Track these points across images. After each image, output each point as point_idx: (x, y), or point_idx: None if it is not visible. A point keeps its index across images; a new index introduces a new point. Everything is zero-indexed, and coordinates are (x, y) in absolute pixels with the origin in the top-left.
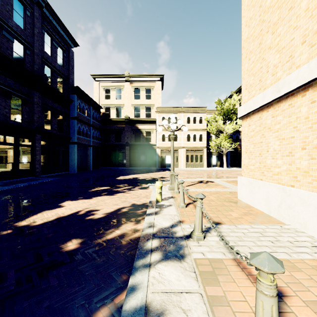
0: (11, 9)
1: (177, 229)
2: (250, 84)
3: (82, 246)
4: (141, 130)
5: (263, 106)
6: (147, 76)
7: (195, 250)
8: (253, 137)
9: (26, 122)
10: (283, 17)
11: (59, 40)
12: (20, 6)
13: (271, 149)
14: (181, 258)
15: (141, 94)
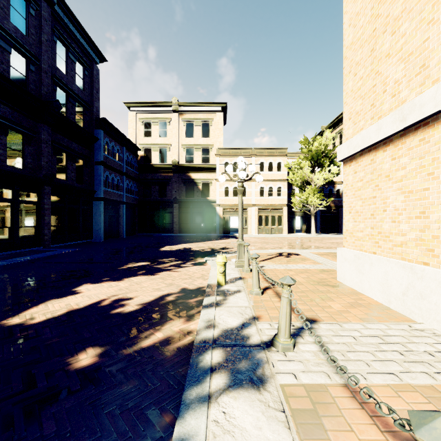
0: (7, 5)
1: (250, 330)
2: (356, 111)
3: (102, 361)
4: (196, 181)
5: (377, 143)
6: (204, 104)
7: (282, 368)
8: (361, 190)
9: (29, 169)
10: (409, 7)
11: (77, 52)
12: (21, 2)
13: (391, 208)
14: (259, 384)
15: (196, 130)
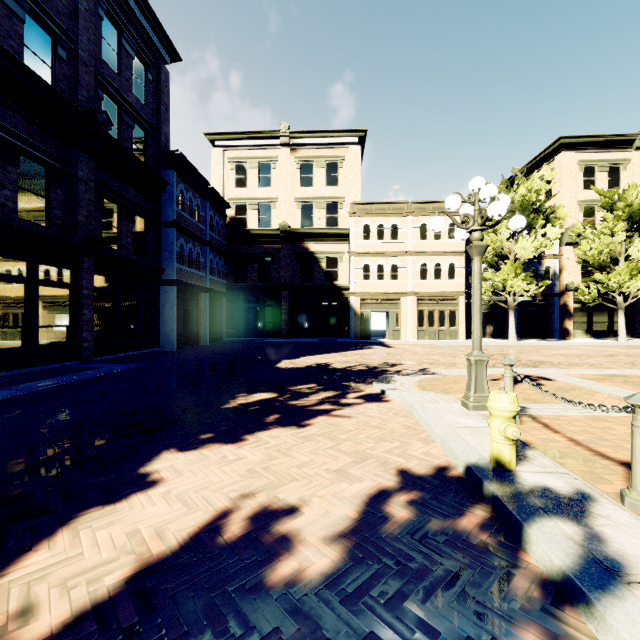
0: None
1: None
2: None
3: None
4: (317, 255)
5: None
6: (330, 133)
7: None
8: None
9: (57, 227)
10: None
11: (136, 39)
12: None
13: None
14: None
15: (316, 176)
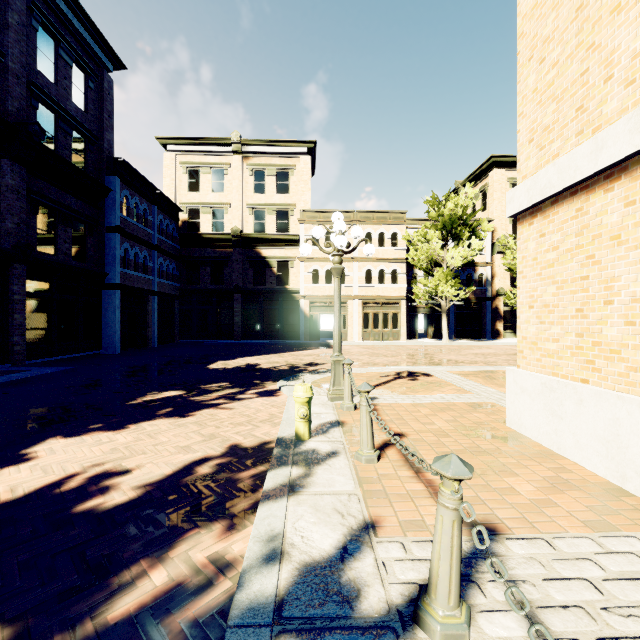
0: None
1: (361, 567)
2: (544, 125)
3: None
4: (268, 260)
5: (592, 177)
6: (281, 143)
7: None
8: (555, 265)
9: None
10: None
11: (75, 49)
12: None
13: (623, 297)
14: None
15: (268, 183)
